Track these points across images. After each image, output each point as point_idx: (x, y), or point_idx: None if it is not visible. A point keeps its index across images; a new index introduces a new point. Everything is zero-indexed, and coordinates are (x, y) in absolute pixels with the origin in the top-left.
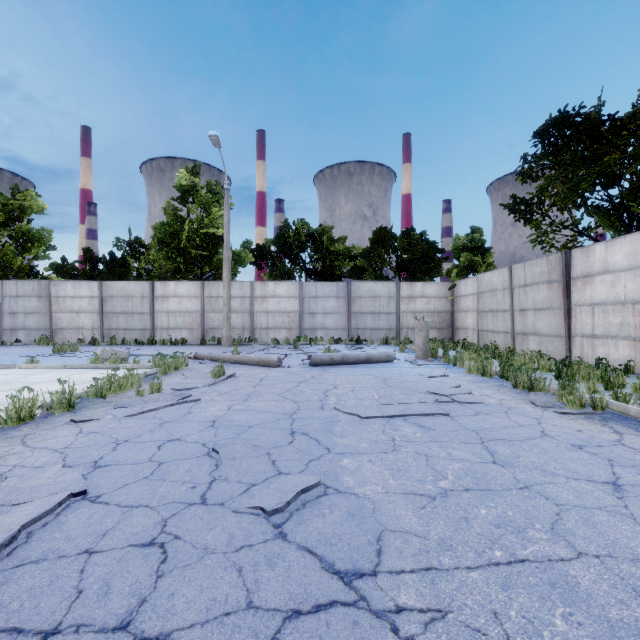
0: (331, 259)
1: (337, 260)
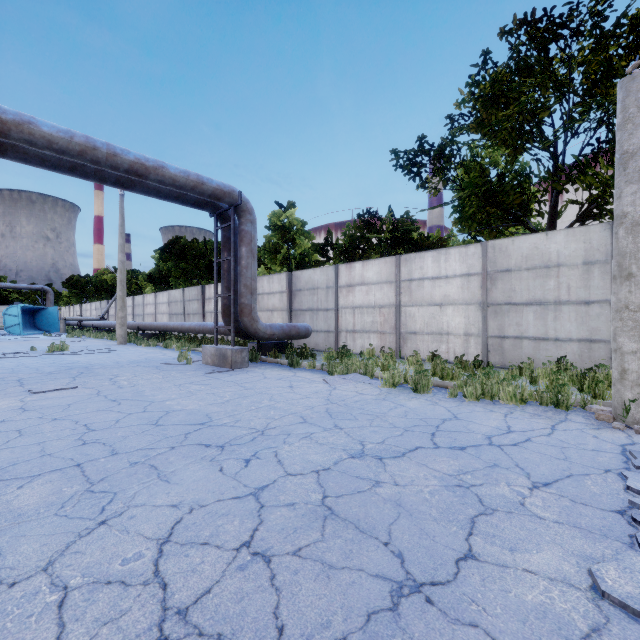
0: (6, 294)
1: (10, 294)
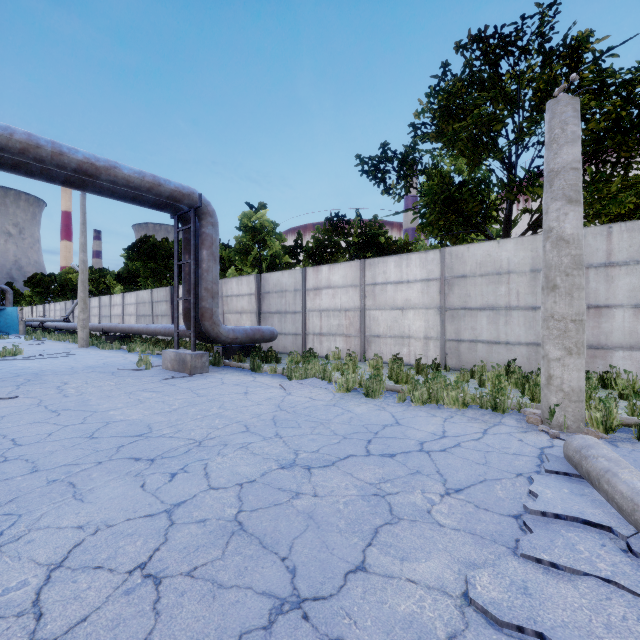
0: None
1: None
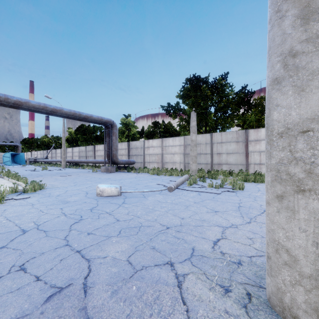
0: None
1: None
